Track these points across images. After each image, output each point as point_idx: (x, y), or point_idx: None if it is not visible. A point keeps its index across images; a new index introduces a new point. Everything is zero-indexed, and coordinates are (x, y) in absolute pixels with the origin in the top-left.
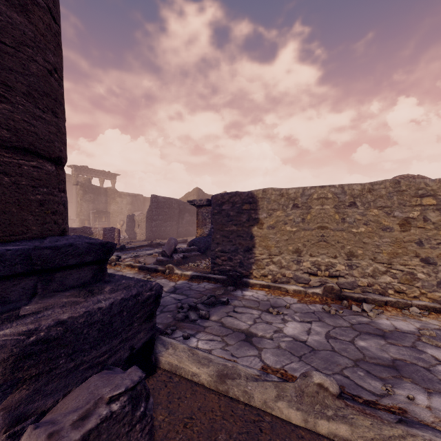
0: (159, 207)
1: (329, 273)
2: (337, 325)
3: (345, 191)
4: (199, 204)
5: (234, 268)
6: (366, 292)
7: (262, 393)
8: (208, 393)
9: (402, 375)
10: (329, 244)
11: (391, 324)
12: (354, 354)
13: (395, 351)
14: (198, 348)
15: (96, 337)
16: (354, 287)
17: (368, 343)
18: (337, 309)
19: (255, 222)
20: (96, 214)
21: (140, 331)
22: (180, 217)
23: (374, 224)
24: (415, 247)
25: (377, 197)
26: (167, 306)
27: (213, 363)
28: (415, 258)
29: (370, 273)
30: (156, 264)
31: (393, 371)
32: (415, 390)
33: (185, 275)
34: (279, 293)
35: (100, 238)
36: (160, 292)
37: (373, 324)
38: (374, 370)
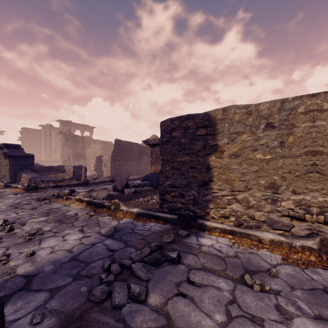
0: (121, 149)
1: (325, 219)
2: None
3: None
4: (152, 143)
5: (186, 206)
6: None
7: None
8: None
9: None
10: (326, 176)
11: None
12: None
13: None
14: None
15: None
16: None
17: None
18: None
19: (212, 150)
20: (75, 157)
21: None
22: (139, 158)
23: None
24: None
25: None
26: (91, 265)
27: None
28: None
29: None
30: (106, 198)
31: None
32: None
33: (130, 213)
34: (249, 244)
35: (71, 175)
36: None
37: None
38: None
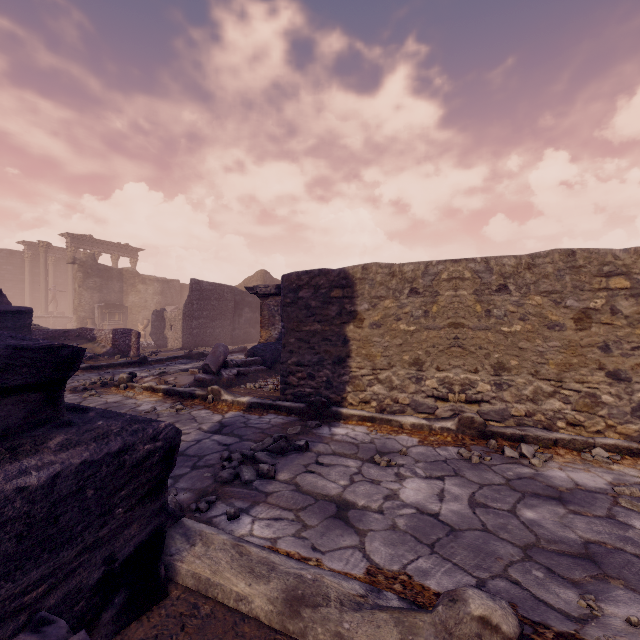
0: (203, 298)
1: (467, 397)
2: (486, 482)
3: (491, 268)
4: (264, 293)
5: (318, 390)
6: (524, 425)
7: (372, 638)
8: (266, 638)
9: (607, 574)
10: (467, 351)
11: (568, 478)
12: (520, 535)
13: (584, 527)
14: (252, 536)
15: (14, 552)
16: (505, 418)
17: (540, 513)
18: (482, 453)
19: (350, 317)
20: (105, 309)
21: (132, 522)
22: (236, 313)
23: (536, 319)
24: (599, 354)
25: (540, 277)
26: (205, 458)
27: (278, 573)
28: (598, 371)
29: (529, 395)
30: (194, 385)
31: (590, 565)
32: (635, 604)
33: (238, 404)
34: (389, 430)
35: (108, 346)
36: (175, 442)
37: (540, 478)
38: (558, 565)
